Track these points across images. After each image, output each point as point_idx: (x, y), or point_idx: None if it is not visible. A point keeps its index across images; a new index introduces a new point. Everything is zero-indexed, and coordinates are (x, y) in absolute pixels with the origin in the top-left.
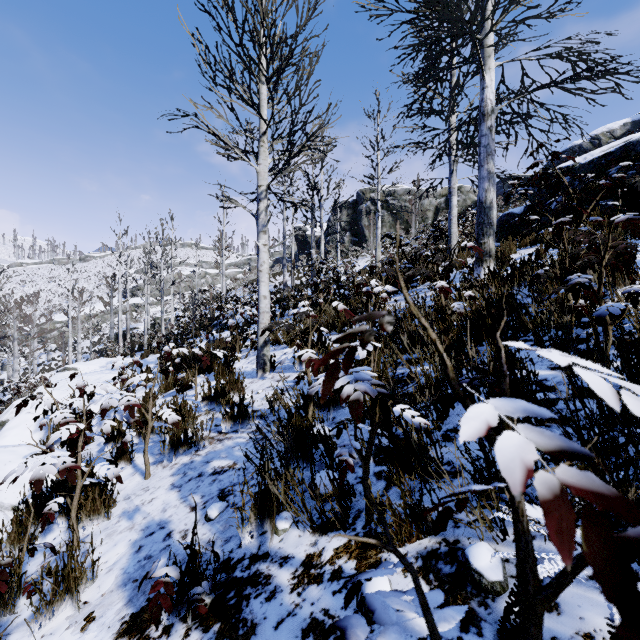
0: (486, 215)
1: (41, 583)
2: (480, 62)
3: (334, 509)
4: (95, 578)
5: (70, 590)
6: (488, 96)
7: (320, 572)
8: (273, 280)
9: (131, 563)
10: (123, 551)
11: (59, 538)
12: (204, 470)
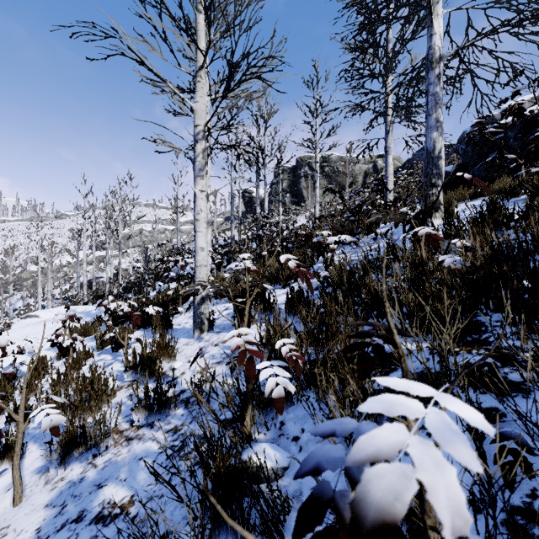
0: (434, 165)
1: None
2: (430, 5)
3: None
4: None
5: None
6: (436, 43)
7: None
8: (223, 235)
9: None
10: None
11: None
12: (88, 506)
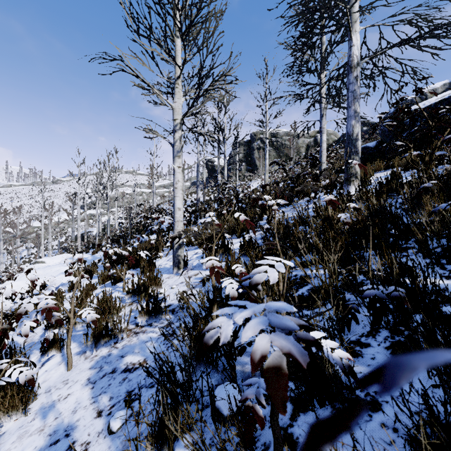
0: (353, 145)
1: None
2: (349, 25)
3: None
4: None
5: None
6: (354, 52)
7: None
8: (190, 197)
9: None
10: None
11: None
12: (118, 365)
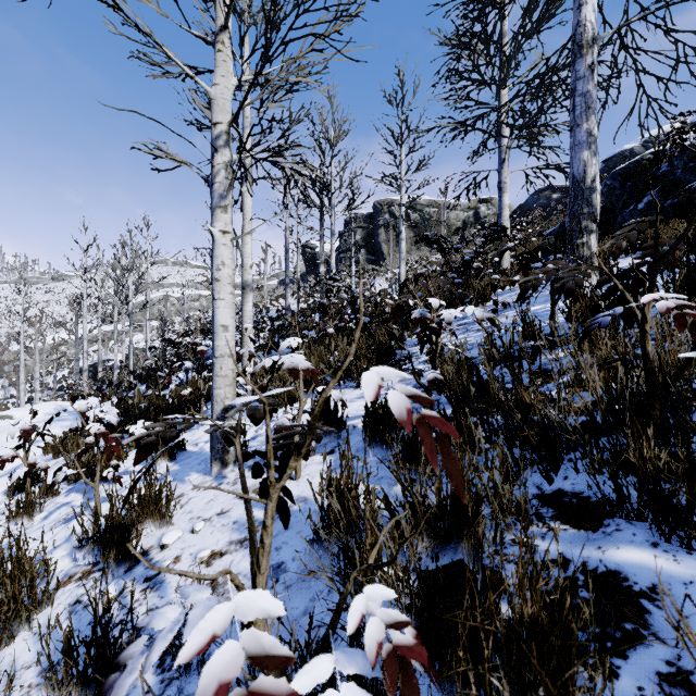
0: (585, 200)
1: None
2: None
3: None
4: None
5: None
6: (588, 17)
7: None
8: (276, 303)
9: None
10: None
11: None
12: None
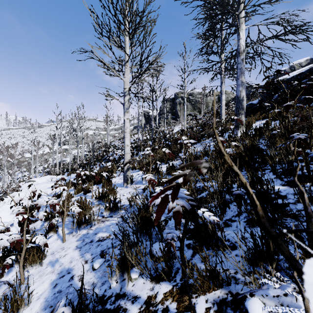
0: (240, 104)
1: (0, 305)
2: (237, 26)
3: (163, 269)
4: (29, 303)
5: (14, 312)
6: (241, 43)
7: (155, 309)
8: (133, 137)
9: (50, 294)
10: (47, 286)
11: (15, 276)
12: (93, 238)
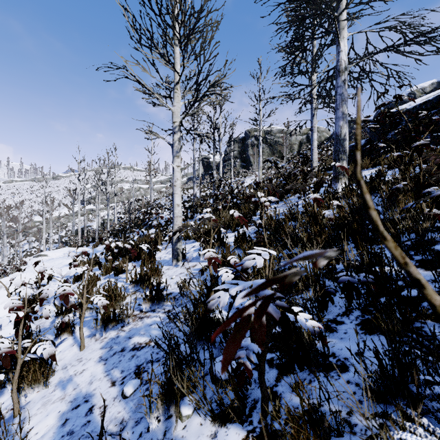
0: (341, 145)
1: None
2: (337, 32)
3: (232, 404)
4: None
5: None
6: (342, 58)
7: None
8: (186, 192)
9: (56, 437)
10: (52, 423)
11: (6, 403)
12: (126, 345)
